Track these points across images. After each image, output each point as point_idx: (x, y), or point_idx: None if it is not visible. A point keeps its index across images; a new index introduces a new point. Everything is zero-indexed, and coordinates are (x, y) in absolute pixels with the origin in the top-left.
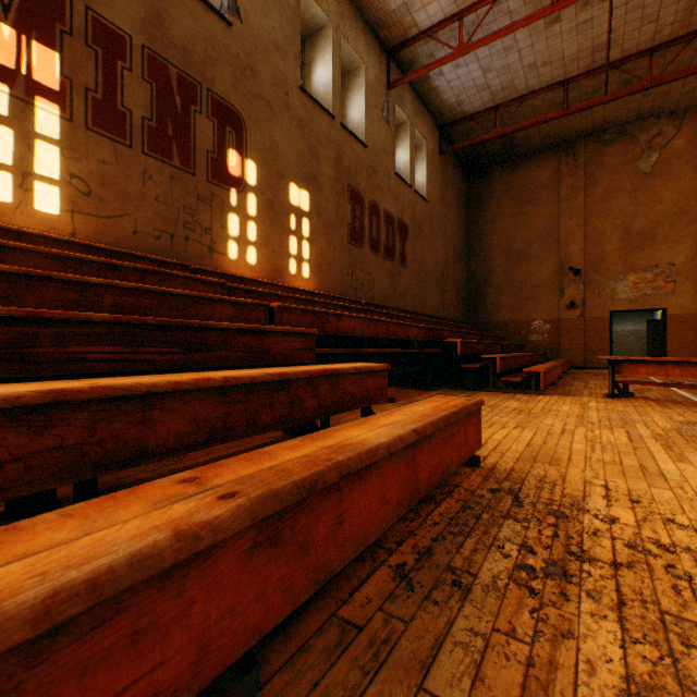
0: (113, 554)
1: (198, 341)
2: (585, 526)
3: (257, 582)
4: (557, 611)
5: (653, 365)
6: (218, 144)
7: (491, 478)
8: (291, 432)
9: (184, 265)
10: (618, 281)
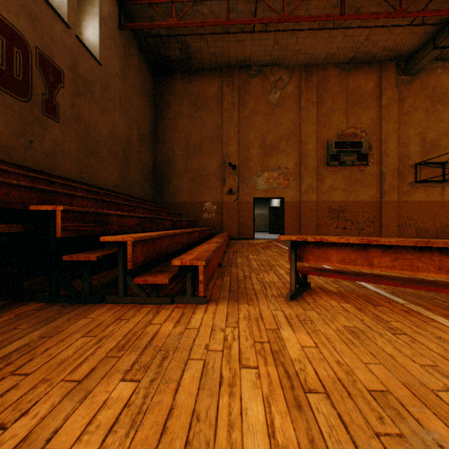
0: None
1: None
2: None
3: None
4: None
5: (351, 249)
6: None
7: None
8: None
9: None
10: (258, 176)
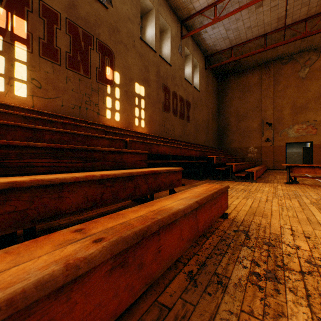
0: (27, 280)
1: (90, 156)
2: (283, 250)
3: (114, 287)
4: (274, 300)
5: (309, 168)
6: (101, 64)
7: (233, 224)
8: (135, 200)
9: (85, 121)
10: (289, 128)
